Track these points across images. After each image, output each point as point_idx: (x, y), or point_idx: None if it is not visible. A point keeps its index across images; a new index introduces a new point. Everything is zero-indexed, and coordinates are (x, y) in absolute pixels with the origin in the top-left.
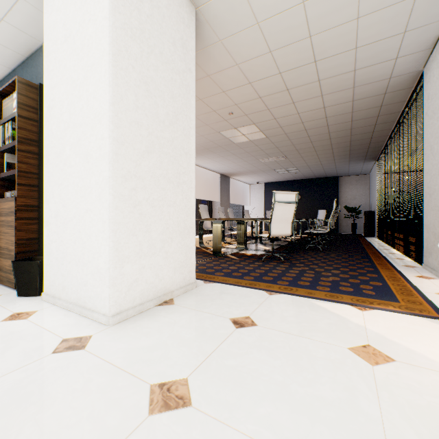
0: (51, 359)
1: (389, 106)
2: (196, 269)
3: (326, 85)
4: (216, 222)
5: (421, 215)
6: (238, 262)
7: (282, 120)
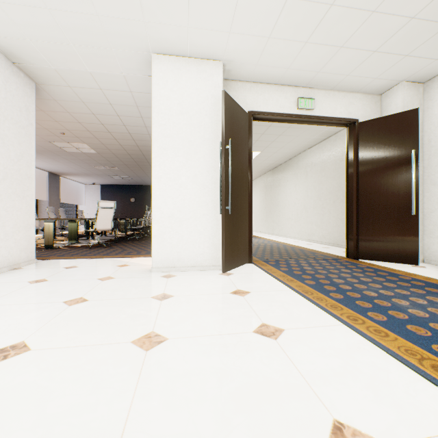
0: None
1: None
2: None
3: (135, 136)
4: (48, 221)
5: None
6: (70, 250)
7: (109, 146)
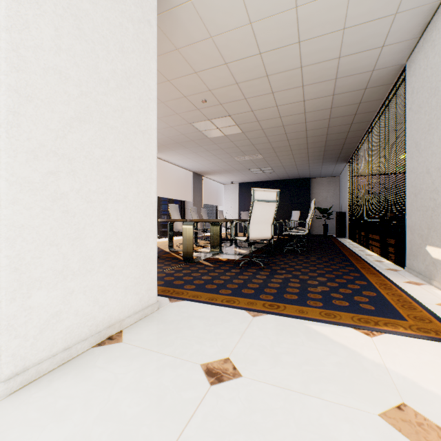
0: None
1: (368, 104)
2: (161, 281)
3: (308, 73)
4: (187, 223)
5: (402, 215)
6: (212, 270)
7: (259, 113)
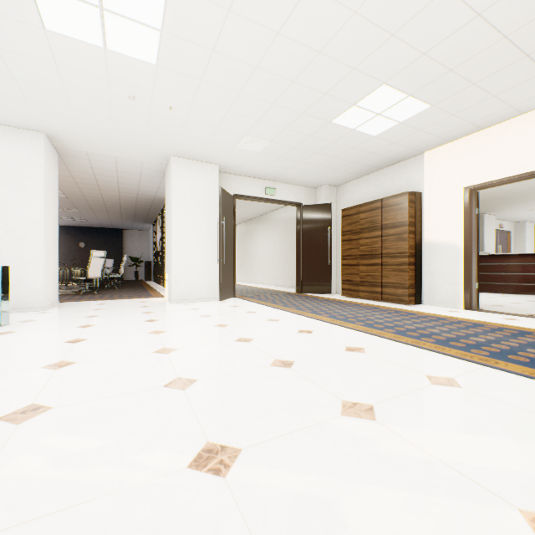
0: (45, 314)
1: (157, 204)
2: None
3: (123, 190)
4: None
5: None
6: (63, 297)
7: (87, 194)
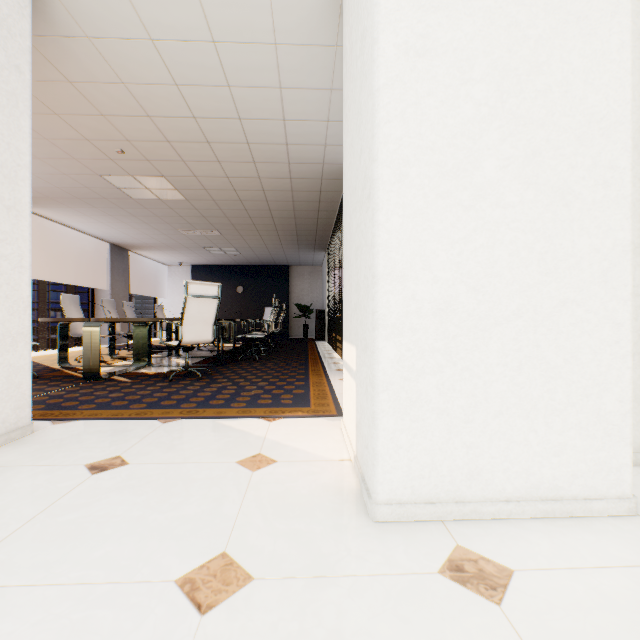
0: None
1: (329, 194)
2: (42, 404)
3: (257, 151)
4: (90, 325)
5: None
6: (129, 386)
7: (206, 180)
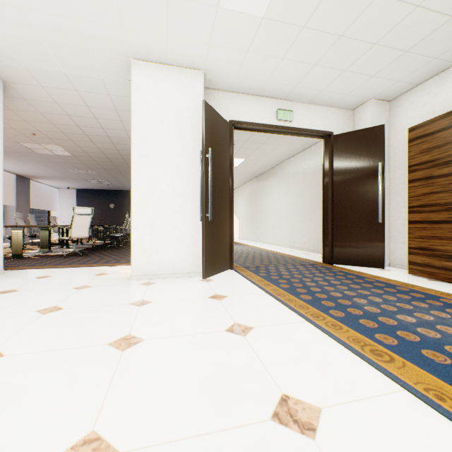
0: None
1: None
2: None
3: (114, 140)
4: (17, 229)
5: None
6: (42, 259)
7: (86, 148)
